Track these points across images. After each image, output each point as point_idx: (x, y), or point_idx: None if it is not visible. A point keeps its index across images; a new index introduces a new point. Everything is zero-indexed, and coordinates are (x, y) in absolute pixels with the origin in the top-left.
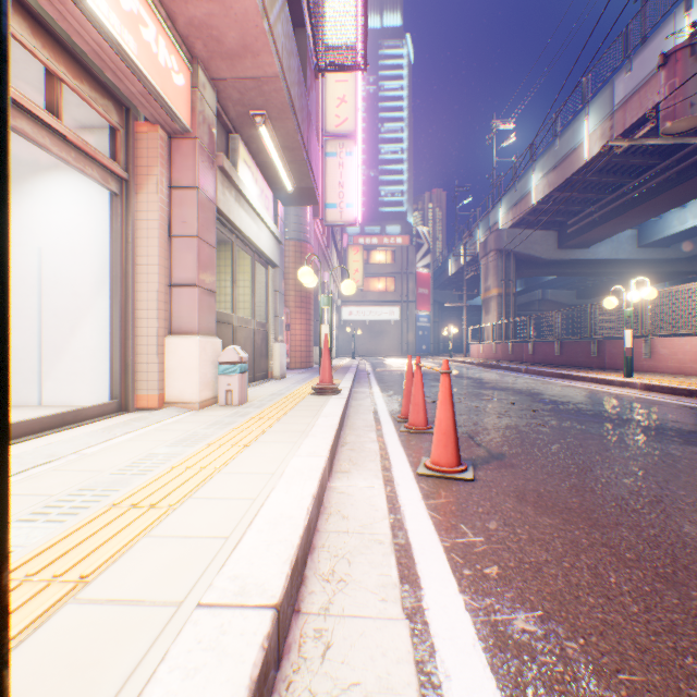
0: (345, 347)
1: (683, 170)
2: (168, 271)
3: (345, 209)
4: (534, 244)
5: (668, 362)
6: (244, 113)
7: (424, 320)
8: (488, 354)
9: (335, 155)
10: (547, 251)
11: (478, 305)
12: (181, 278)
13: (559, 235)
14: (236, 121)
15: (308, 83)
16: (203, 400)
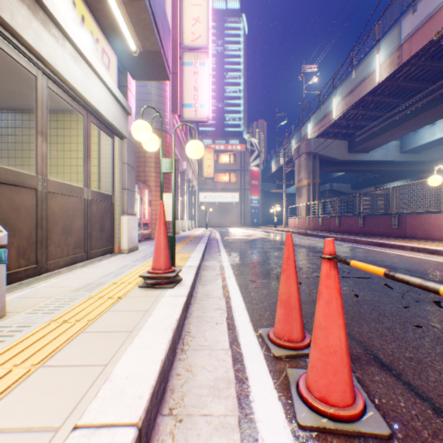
0: (202, 221)
1: None
2: None
3: (199, 109)
4: (332, 149)
5: None
6: None
7: (255, 202)
8: (302, 225)
9: (191, 64)
10: (341, 154)
11: (290, 193)
12: None
13: (349, 143)
14: None
15: None
16: None
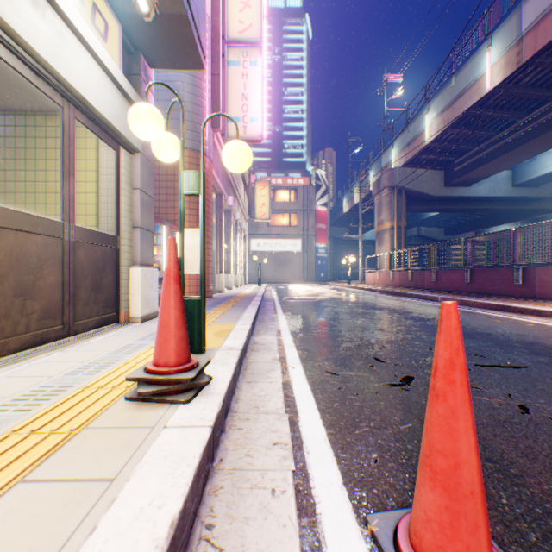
0: (254, 275)
1: None
2: None
3: (249, 124)
4: (423, 182)
5: None
6: None
7: (322, 251)
8: (385, 281)
9: (239, 64)
10: (434, 188)
11: (366, 240)
12: None
13: (445, 174)
14: None
15: None
16: None
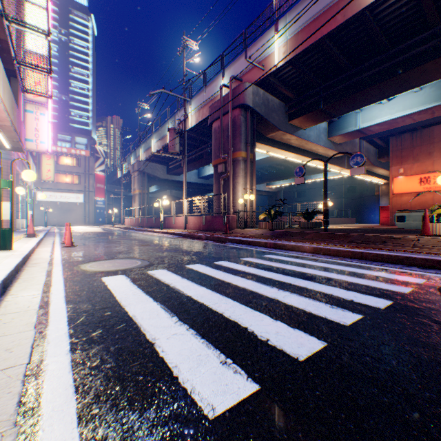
0: (40, 220)
1: (200, 155)
2: None
3: (41, 144)
4: (157, 170)
5: (178, 225)
6: None
7: (101, 203)
8: (133, 223)
9: (34, 112)
10: (163, 174)
11: None
12: None
13: (168, 168)
14: None
15: (20, 101)
16: None
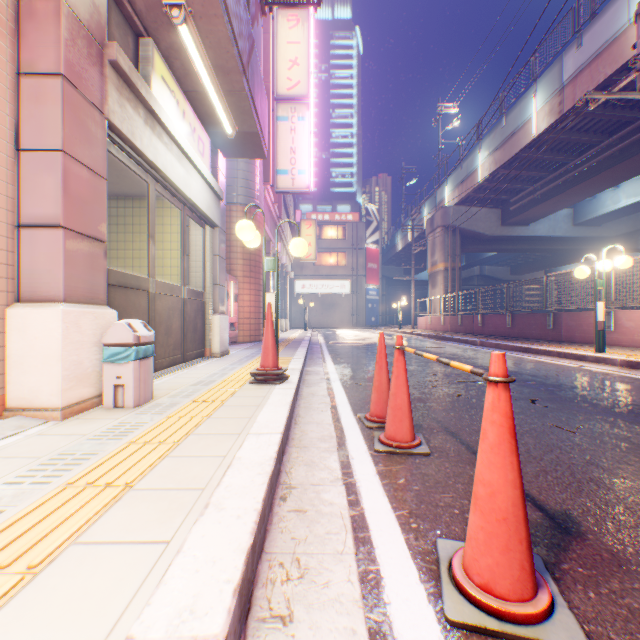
0: (298, 319)
1: (626, 147)
2: (14, 204)
3: (297, 176)
4: (478, 221)
5: (634, 335)
6: (155, 2)
7: (373, 293)
8: (436, 326)
9: (287, 119)
10: (490, 227)
11: (422, 280)
12: (35, 214)
13: (501, 213)
14: (147, 17)
15: (252, 9)
16: (72, 402)
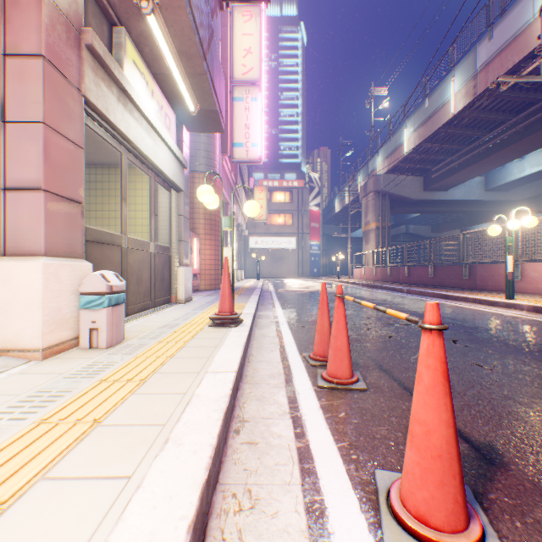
0: (252, 270)
1: (530, 124)
2: (1, 169)
3: (251, 148)
4: (404, 187)
5: (538, 284)
6: None
7: (315, 248)
8: (369, 276)
9: (242, 100)
10: (415, 192)
11: (357, 237)
12: (20, 178)
13: (424, 180)
14: (120, 8)
15: (212, 3)
16: (52, 344)
